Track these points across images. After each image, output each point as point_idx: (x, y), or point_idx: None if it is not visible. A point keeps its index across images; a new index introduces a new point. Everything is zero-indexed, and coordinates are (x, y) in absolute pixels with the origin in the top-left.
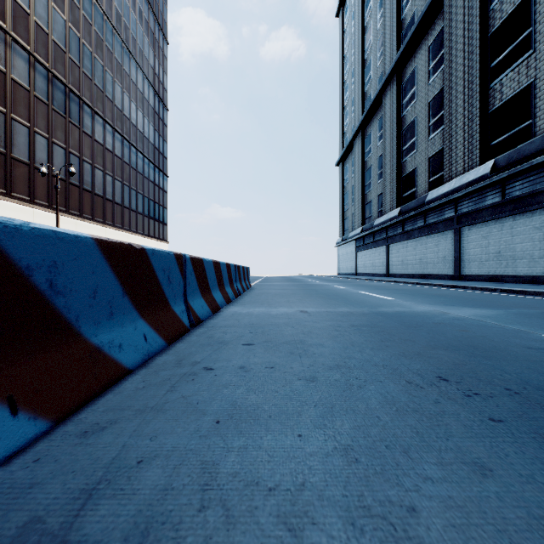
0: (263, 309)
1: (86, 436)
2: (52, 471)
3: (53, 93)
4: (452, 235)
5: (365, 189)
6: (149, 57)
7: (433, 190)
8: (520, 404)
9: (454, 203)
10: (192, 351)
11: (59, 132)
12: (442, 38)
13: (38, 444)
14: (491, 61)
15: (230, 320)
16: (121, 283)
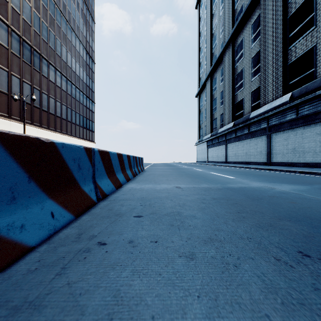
0: (151, 186)
1: None
2: None
3: (23, 50)
4: (265, 138)
5: (212, 111)
6: (83, 31)
7: (254, 111)
8: None
9: (267, 119)
10: (93, 223)
11: (27, 74)
12: (259, 20)
13: None
14: (289, 33)
15: (127, 195)
16: (26, 171)
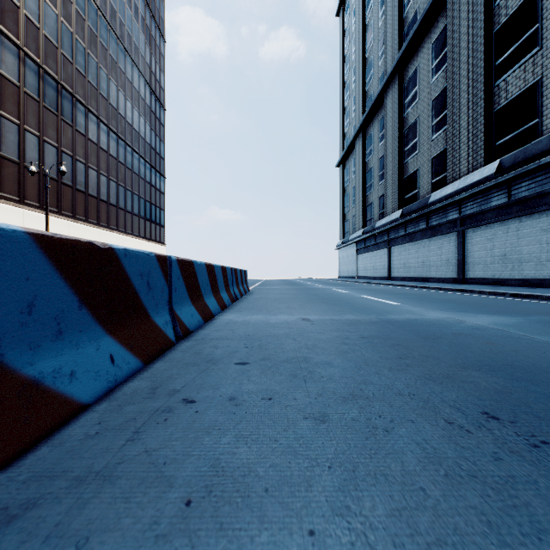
0: (262, 317)
1: None
2: None
3: (45, 89)
4: (456, 237)
5: (365, 190)
6: (145, 54)
7: (436, 192)
8: None
9: (458, 205)
10: (173, 374)
11: (50, 130)
12: (445, 36)
13: None
14: (496, 59)
15: (224, 331)
16: (75, 292)
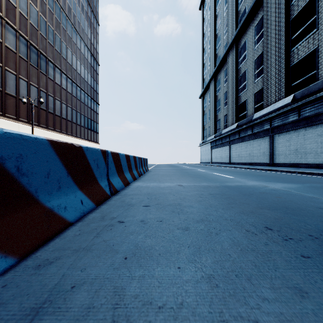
0: (156, 184)
1: (39, 268)
2: (13, 294)
3: (30, 54)
4: (268, 139)
5: (216, 112)
6: (87, 33)
7: (257, 113)
8: (319, 245)
9: (269, 120)
10: (111, 210)
11: (34, 78)
12: (262, 22)
13: (7, 274)
14: (292, 35)
15: (135, 191)
16: (66, 168)
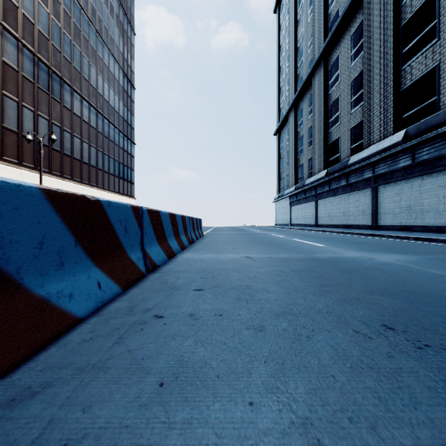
0: (213, 255)
1: (11, 406)
2: None
3: (39, 73)
4: (370, 192)
5: (297, 154)
6: (119, 45)
7: (354, 155)
8: None
9: (372, 166)
10: (145, 297)
11: (43, 106)
12: (362, 29)
13: None
14: (403, 48)
15: (184, 266)
16: (72, 233)
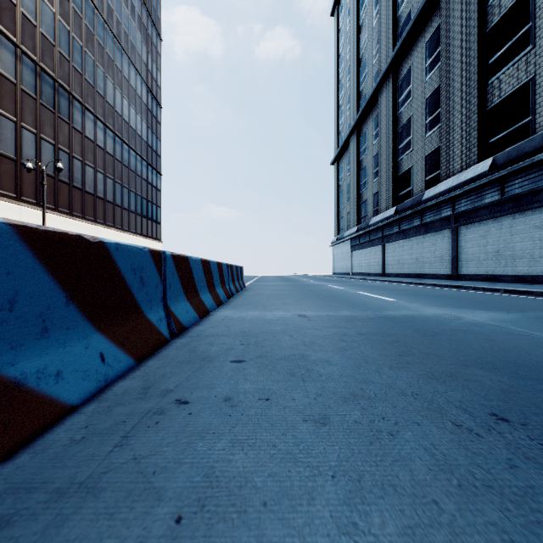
0: (257, 313)
1: None
2: None
3: (42, 87)
4: (449, 234)
5: (360, 188)
6: (141, 53)
7: (429, 189)
8: None
9: (451, 202)
10: (166, 372)
11: (47, 127)
12: (439, 35)
13: None
14: (489, 58)
15: (219, 327)
16: (62, 287)
